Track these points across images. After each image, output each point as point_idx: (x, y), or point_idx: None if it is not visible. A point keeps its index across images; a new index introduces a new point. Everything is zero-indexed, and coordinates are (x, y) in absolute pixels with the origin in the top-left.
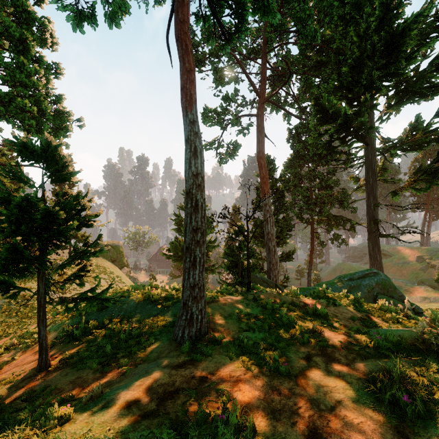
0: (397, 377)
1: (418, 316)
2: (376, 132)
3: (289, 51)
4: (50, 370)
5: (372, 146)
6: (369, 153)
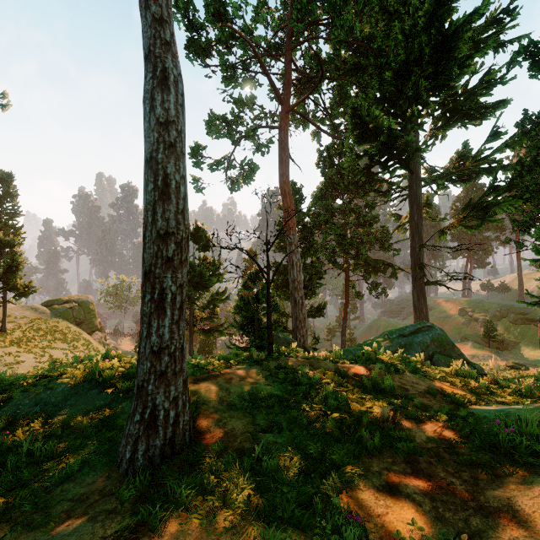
0: None
1: None
2: (422, 158)
3: (319, 49)
4: None
5: (417, 175)
6: (413, 184)
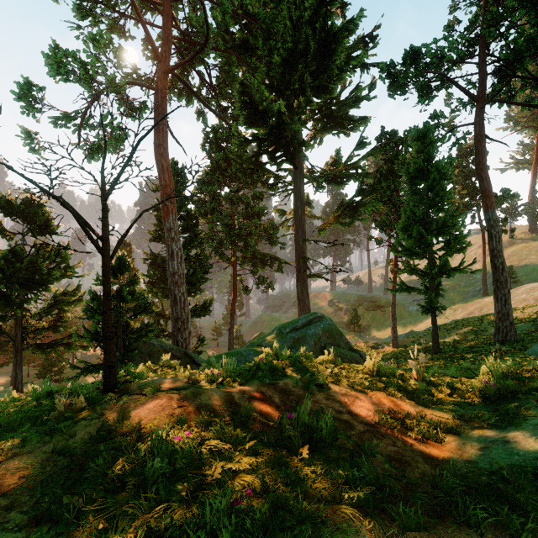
0: None
1: None
2: (304, 156)
3: None
4: None
5: (301, 171)
6: (298, 179)
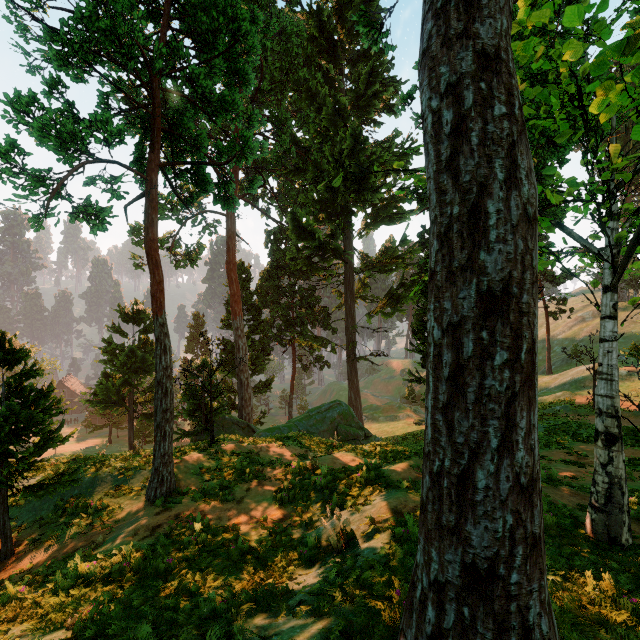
0: (286, 486)
1: (367, 439)
2: (355, 249)
3: None
4: (18, 554)
5: (351, 265)
6: (348, 272)
